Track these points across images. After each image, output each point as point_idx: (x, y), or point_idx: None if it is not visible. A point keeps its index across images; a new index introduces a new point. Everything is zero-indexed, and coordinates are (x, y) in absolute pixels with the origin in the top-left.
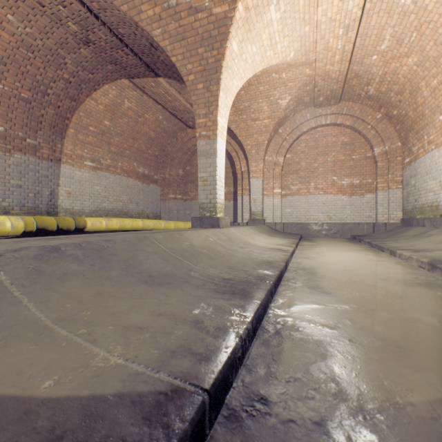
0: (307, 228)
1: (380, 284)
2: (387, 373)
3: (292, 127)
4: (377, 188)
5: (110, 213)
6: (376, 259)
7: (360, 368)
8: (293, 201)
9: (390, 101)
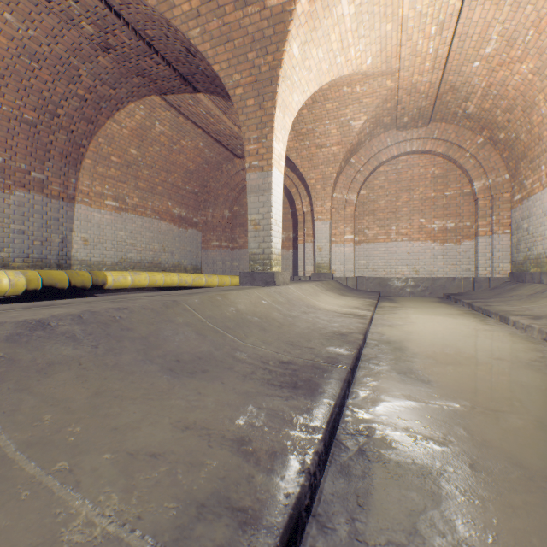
0: (387, 285)
1: (497, 368)
2: (543, 537)
3: (368, 155)
4: (478, 233)
5: (138, 265)
6: (483, 328)
7: (498, 524)
8: (369, 250)
9: (496, 121)
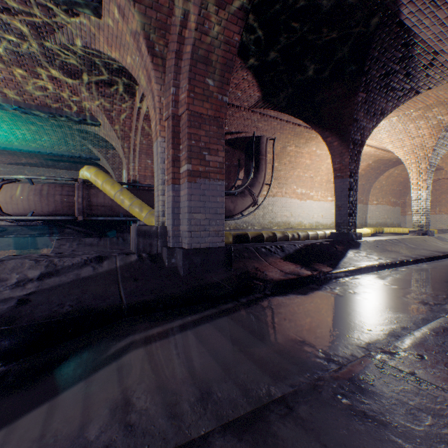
0: None
1: None
2: None
3: None
4: None
5: (380, 224)
6: None
7: None
8: None
9: None
